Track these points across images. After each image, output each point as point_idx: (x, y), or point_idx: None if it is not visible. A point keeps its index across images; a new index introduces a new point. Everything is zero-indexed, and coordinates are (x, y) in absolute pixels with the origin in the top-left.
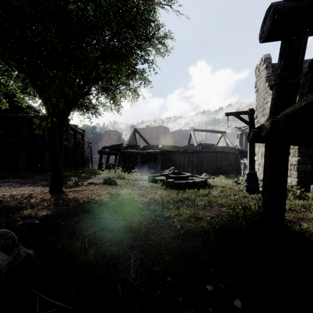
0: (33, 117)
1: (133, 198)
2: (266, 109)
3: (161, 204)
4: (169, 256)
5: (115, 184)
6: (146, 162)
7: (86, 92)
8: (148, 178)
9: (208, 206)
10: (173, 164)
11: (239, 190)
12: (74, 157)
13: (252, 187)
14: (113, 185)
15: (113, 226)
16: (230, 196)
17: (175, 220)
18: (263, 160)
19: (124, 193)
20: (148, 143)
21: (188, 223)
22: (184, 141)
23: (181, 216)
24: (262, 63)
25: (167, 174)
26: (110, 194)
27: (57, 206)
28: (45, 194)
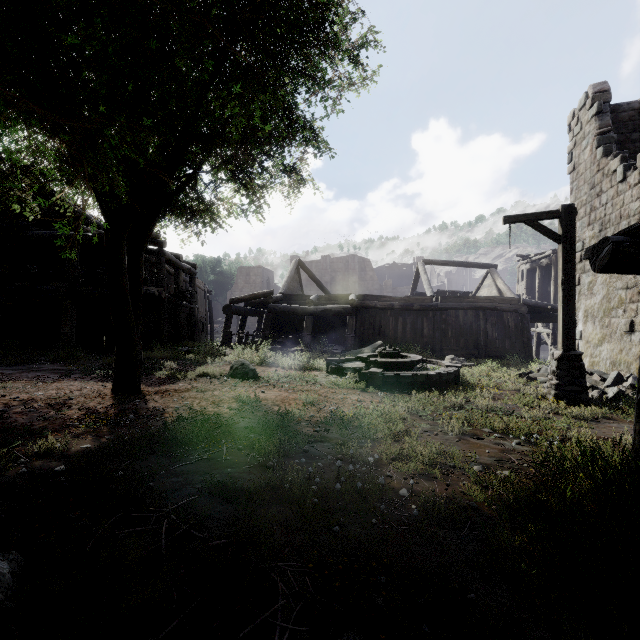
0: (91, 237)
1: (291, 411)
2: (597, 210)
3: (356, 426)
4: (385, 592)
5: (254, 377)
6: (322, 330)
7: (191, 177)
8: (327, 365)
9: (469, 435)
10: (380, 335)
11: (537, 395)
12: (175, 320)
13: (571, 389)
14: (250, 379)
15: (238, 485)
16: (519, 411)
17: (394, 473)
18: (591, 327)
19: (272, 399)
20: (327, 290)
21: (427, 482)
22: (403, 287)
23: (408, 461)
24: (588, 105)
25: (367, 357)
26: (242, 400)
27: (120, 428)
28: (101, 398)
